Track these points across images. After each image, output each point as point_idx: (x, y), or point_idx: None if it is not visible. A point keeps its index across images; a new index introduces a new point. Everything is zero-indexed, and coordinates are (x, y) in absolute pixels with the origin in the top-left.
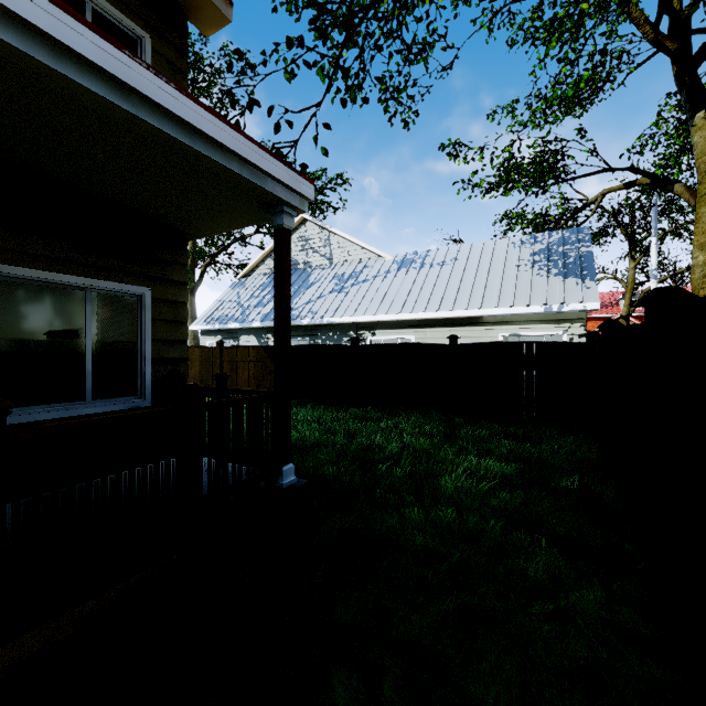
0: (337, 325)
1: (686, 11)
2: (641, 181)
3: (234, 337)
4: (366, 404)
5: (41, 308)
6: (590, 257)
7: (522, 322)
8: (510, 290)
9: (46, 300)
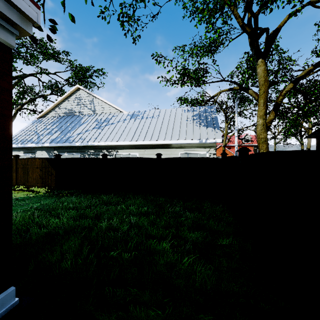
0: (96, 146)
1: (257, 12)
2: (235, 88)
3: (32, 152)
4: (111, 191)
5: None
6: (216, 119)
7: (189, 147)
8: (184, 132)
9: None
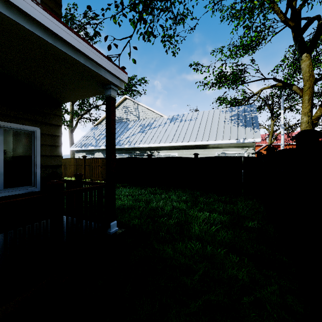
0: (141, 148)
1: (299, 8)
2: (278, 84)
3: (92, 153)
4: (155, 186)
5: None
6: (256, 118)
7: (226, 147)
8: (221, 132)
9: None
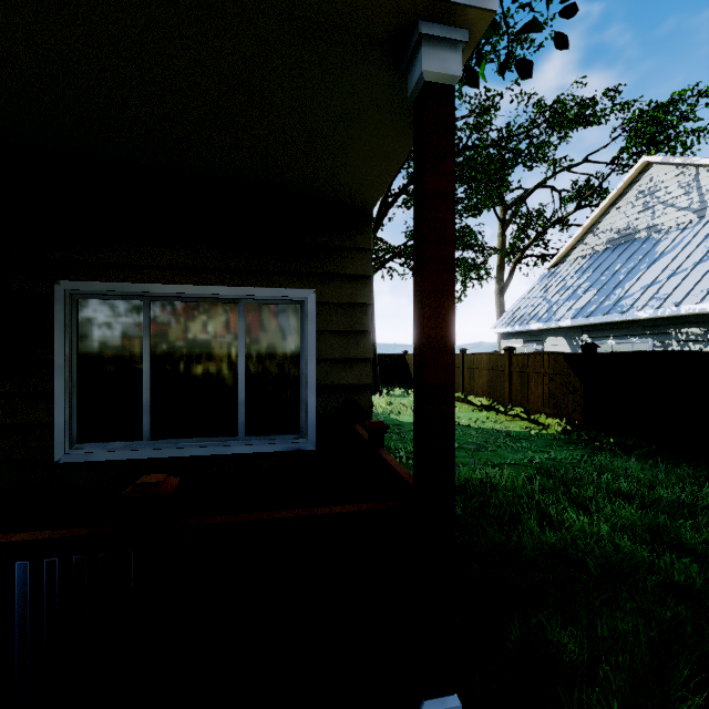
0: None
1: None
2: None
3: (537, 339)
4: None
5: (194, 328)
6: None
7: None
8: None
9: (200, 318)
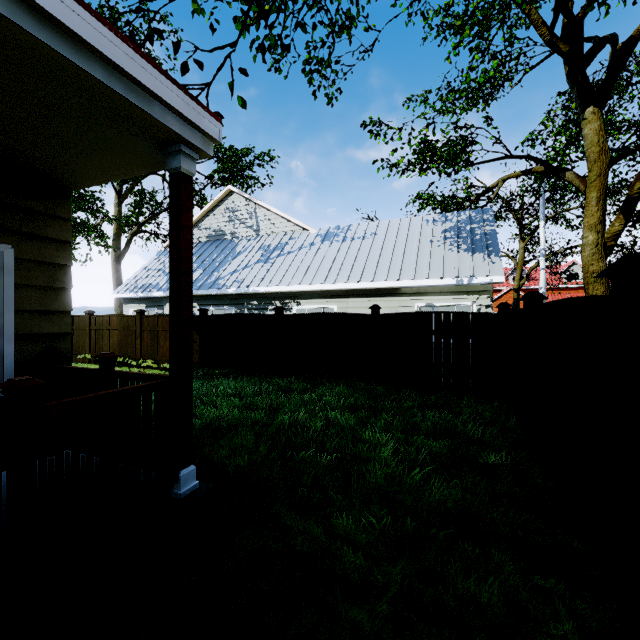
0: (262, 295)
1: (580, 14)
2: (536, 169)
3: (158, 305)
4: (291, 373)
5: None
6: (494, 235)
7: (436, 293)
8: (425, 263)
9: None
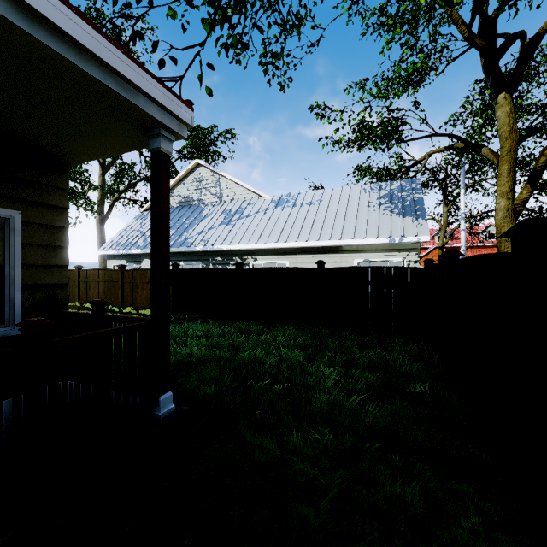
0: (225, 252)
1: (494, 15)
2: (457, 145)
3: (137, 260)
4: (249, 318)
5: None
6: (421, 201)
7: (372, 251)
8: (363, 225)
9: None
